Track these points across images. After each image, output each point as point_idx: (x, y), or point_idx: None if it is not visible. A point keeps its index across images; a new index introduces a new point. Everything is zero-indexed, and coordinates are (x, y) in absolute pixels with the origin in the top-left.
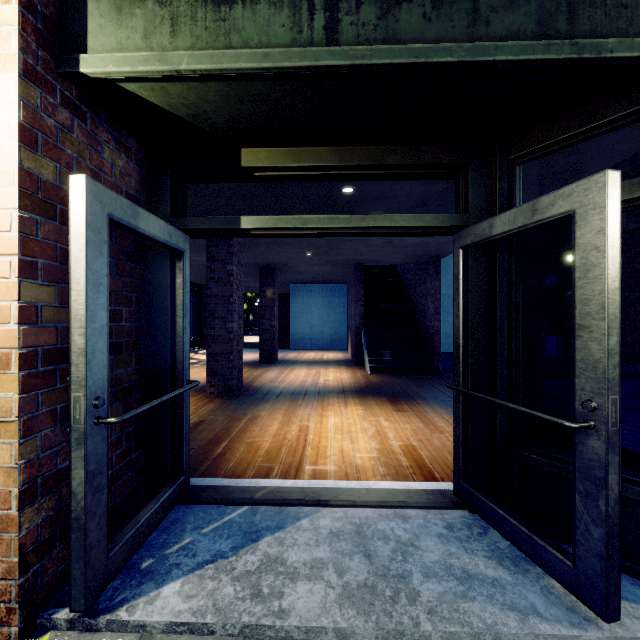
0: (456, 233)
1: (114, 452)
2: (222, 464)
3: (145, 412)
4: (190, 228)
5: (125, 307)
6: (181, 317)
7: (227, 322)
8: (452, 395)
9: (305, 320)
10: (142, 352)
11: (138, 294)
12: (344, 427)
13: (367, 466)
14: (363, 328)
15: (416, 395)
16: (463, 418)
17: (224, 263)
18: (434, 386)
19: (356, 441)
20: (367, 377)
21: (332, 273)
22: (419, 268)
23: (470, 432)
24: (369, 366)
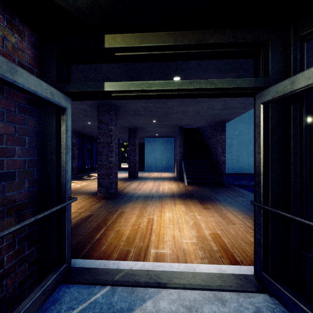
0: (257, 93)
1: (6, 254)
2: (98, 247)
3: (38, 220)
4: (69, 91)
5: (18, 146)
6: (64, 153)
7: (109, 157)
8: (234, 198)
9: (152, 156)
10: (35, 178)
11: (31, 137)
12: (174, 219)
13: (190, 250)
14: (183, 160)
15: (214, 198)
16: (263, 226)
17: (107, 124)
18: (223, 193)
19: (182, 230)
20: (185, 187)
21: (166, 132)
22: (213, 128)
23: (270, 237)
24: (186, 181)
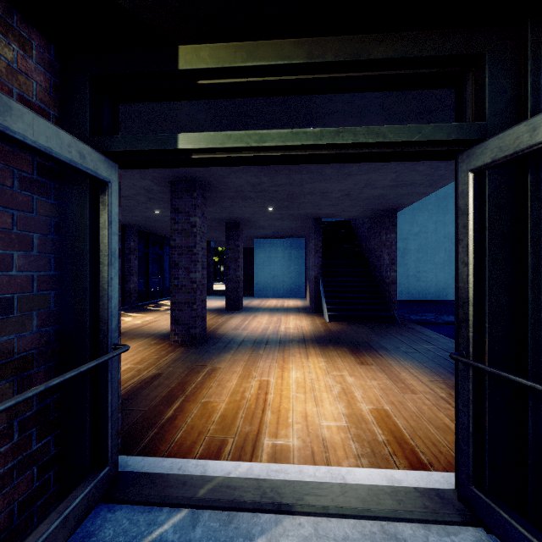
0: (463, 152)
1: None
2: (169, 434)
3: (58, 386)
4: (114, 151)
5: (18, 251)
6: (105, 265)
7: (190, 272)
8: (414, 345)
9: (268, 271)
10: (52, 310)
11: (44, 235)
12: (306, 384)
13: (336, 441)
14: (321, 278)
15: (377, 345)
16: (474, 401)
17: (187, 215)
18: (393, 335)
19: (321, 403)
20: (326, 325)
21: (292, 228)
22: (374, 222)
23: (487, 422)
24: (327, 314)
